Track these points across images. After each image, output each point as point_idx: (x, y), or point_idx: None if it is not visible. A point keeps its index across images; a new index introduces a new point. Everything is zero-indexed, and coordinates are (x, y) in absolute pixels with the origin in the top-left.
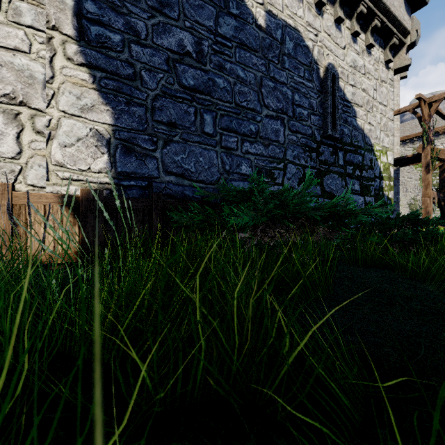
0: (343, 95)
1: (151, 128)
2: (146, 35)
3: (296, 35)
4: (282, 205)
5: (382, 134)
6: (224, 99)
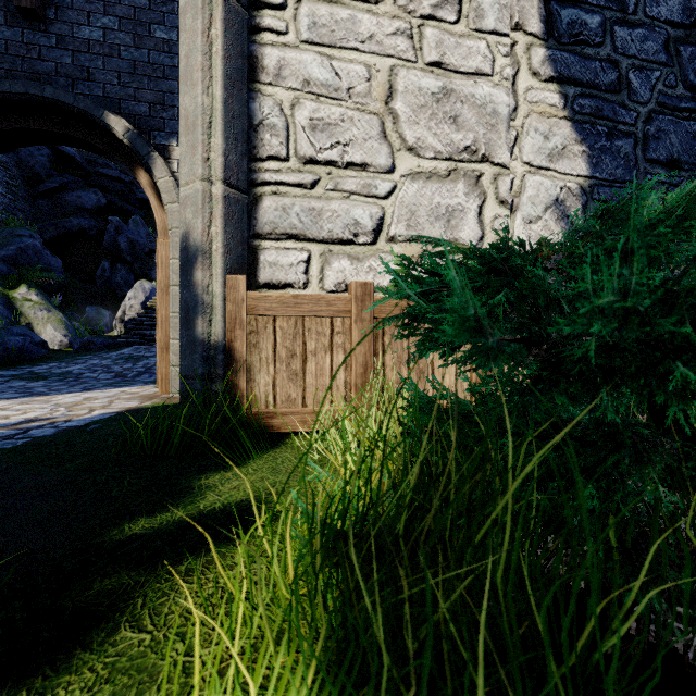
0: None
1: (641, 175)
2: (634, 5)
3: None
4: None
5: None
6: None
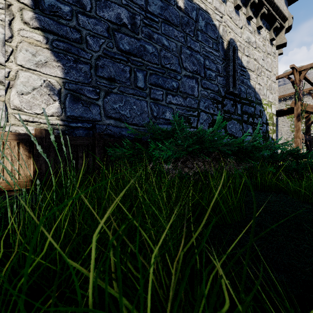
0: (241, 63)
1: (94, 81)
2: (90, 8)
3: (207, 16)
4: (199, 141)
5: (268, 92)
6: (153, 62)
